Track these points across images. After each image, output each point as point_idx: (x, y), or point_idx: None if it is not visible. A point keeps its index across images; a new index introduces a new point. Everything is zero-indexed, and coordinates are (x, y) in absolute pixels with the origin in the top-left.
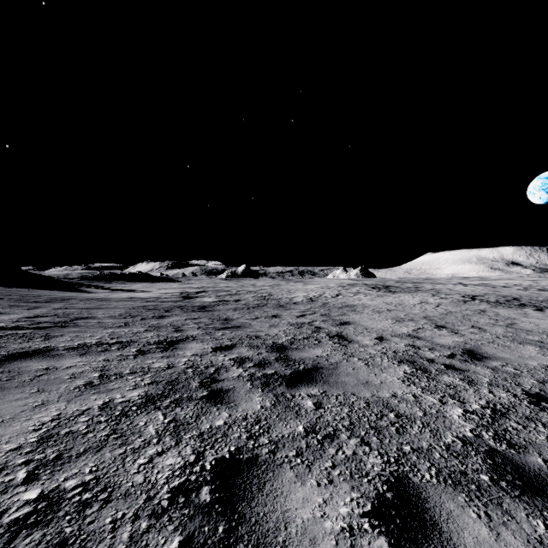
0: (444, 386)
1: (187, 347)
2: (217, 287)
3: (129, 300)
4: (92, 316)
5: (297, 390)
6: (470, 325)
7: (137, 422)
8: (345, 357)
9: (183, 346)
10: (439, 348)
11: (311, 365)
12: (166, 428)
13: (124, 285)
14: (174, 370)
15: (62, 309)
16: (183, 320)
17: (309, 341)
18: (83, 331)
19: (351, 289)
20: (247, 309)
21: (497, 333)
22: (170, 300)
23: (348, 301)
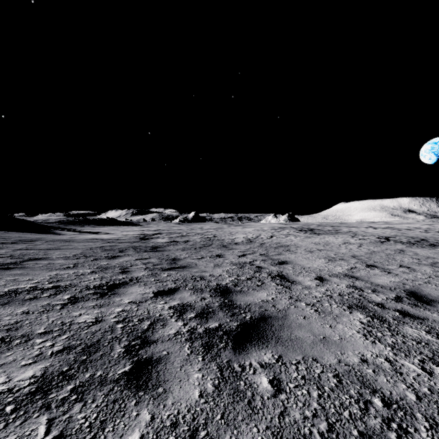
0: (415, 343)
1: (128, 291)
2: (170, 230)
3: (91, 241)
4: (46, 257)
5: (246, 356)
6: (398, 264)
7: None
8: (292, 302)
9: (123, 290)
10: (381, 289)
11: (258, 313)
12: None
13: (93, 228)
14: (100, 326)
15: (22, 250)
16: (133, 260)
17: (252, 282)
18: (24, 274)
19: (282, 232)
20: (194, 249)
21: (427, 272)
22: (128, 241)
23: (281, 242)
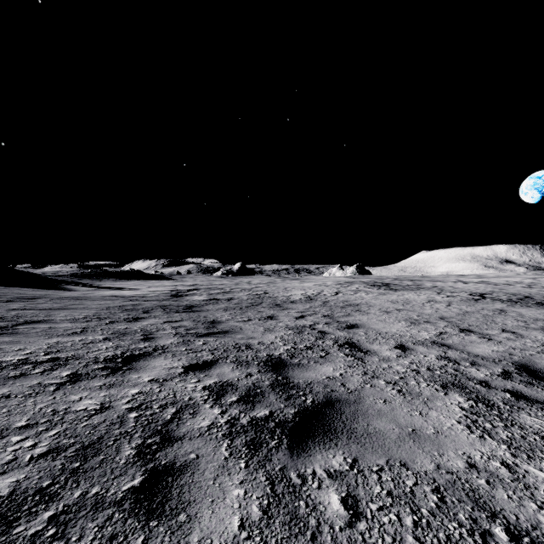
0: (538, 438)
1: (149, 365)
2: (210, 284)
3: (109, 299)
4: (47, 319)
5: (308, 460)
6: (500, 329)
7: None
8: (366, 379)
9: (143, 364)
10: (482, 361)
11: (322, 395)
12: None
13: (114, 283)
14: (106, 416)
15: (18, 310)
16: (160, 324)
17: (314, 352)
18: (15, 342)
19: (350, 287)
20: (240, 309)
21: (538, 339)
22: (156, 299)
23: (349, 300)
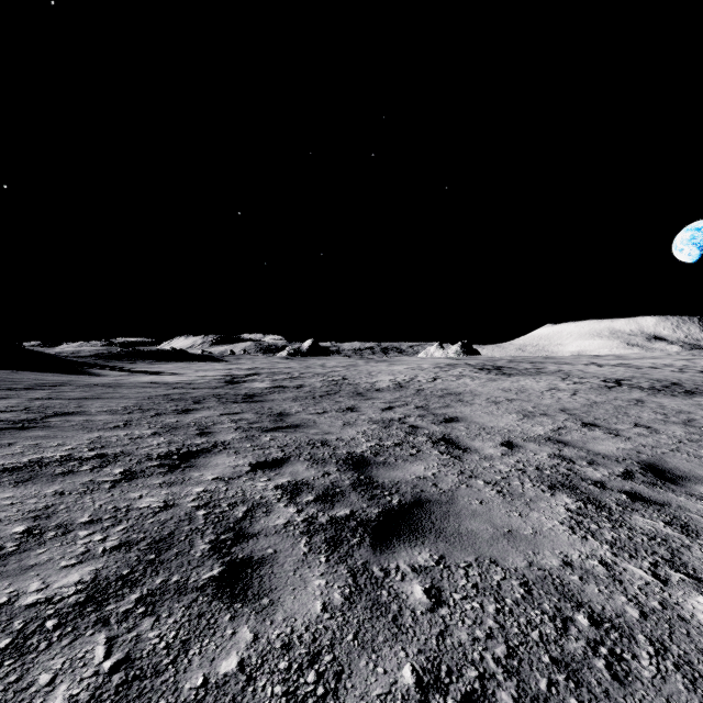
0: (646, 539)
1: (211, 463)
2: (274, 368)
3: (148, 387)
4: (80, 410)
5: (392, 557)
6: (632, 423)
7: (35, 674)
8: (463, 479)
9: (204, 461)
10: (602, 460)
11: (410, 495)
12: (97, 694)
13: (151, 366)
14: (172, 513)
15: (42, 400)
16: (217, 416)
17: (403, 449)
18: (51, 437)
19: (452, 371)
20: (312, 399)
21: (676, 435)
22: (207, 387)
23: (450, 387)
